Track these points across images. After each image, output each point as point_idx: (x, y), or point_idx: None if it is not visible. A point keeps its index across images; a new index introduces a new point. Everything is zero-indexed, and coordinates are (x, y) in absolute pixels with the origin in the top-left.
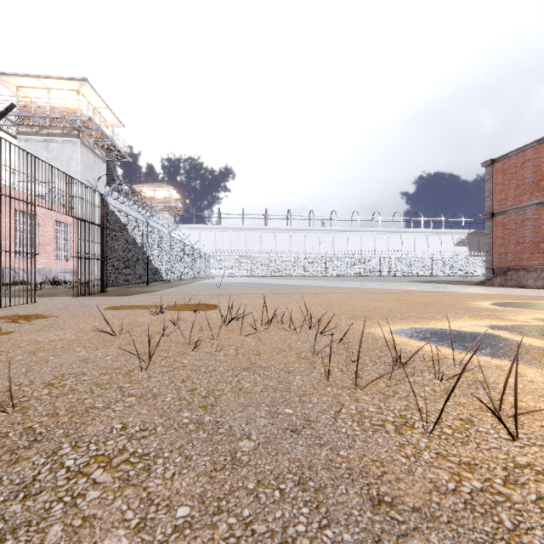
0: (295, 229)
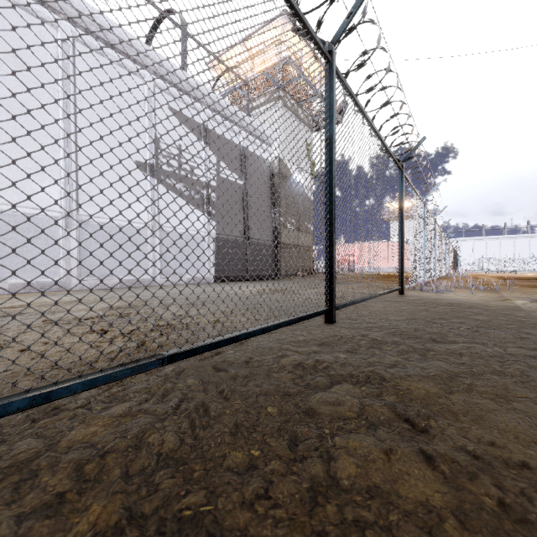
0: (534, 235)
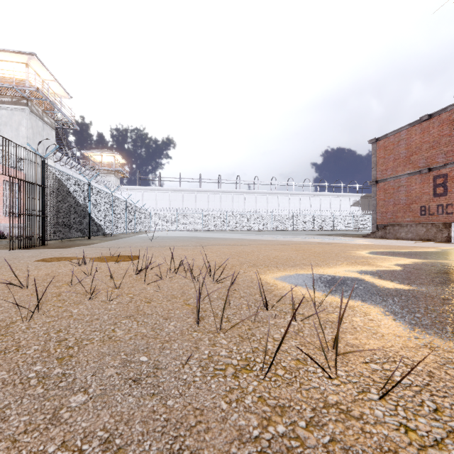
0: (224, 191)
